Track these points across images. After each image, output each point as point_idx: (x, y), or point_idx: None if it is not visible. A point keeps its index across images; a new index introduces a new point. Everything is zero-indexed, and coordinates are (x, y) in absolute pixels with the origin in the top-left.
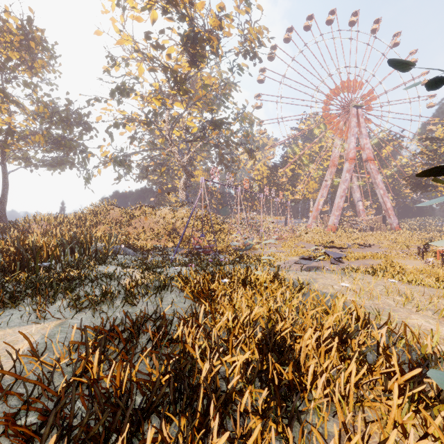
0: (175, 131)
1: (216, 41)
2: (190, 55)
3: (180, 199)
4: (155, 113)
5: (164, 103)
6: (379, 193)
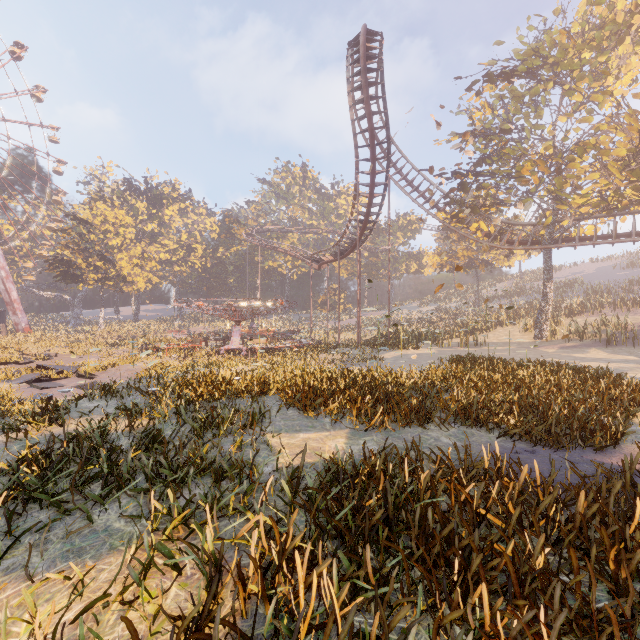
0: None
1: None
2: None
3: None
4: None
5: None
6: None
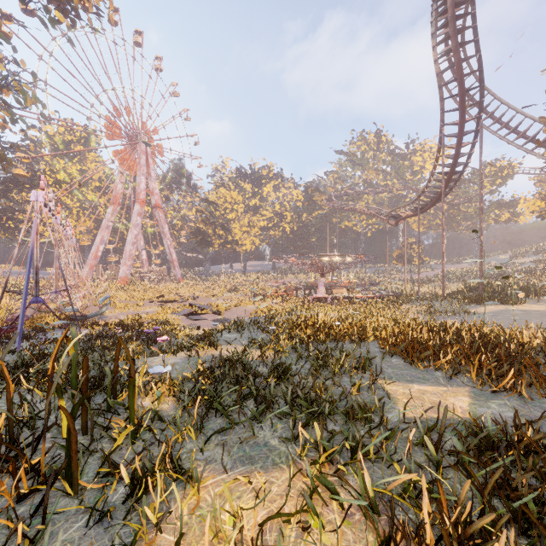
0: None
1: None
2: None
3: None
4: None
5: None
6: (167, 243)
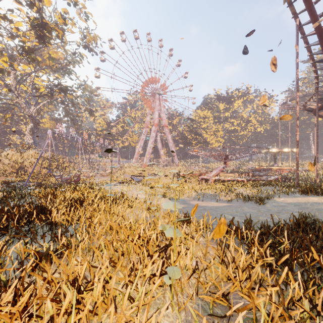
0: (22, 85)
1: (62, 32)
2: (38, 35)
3: (26, 142)
4: (1, 71)
5: (12, 66)
6: (170, 145)
